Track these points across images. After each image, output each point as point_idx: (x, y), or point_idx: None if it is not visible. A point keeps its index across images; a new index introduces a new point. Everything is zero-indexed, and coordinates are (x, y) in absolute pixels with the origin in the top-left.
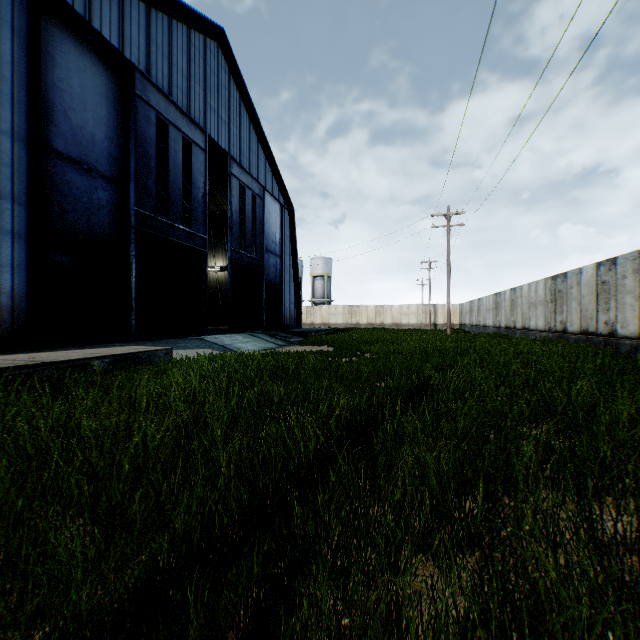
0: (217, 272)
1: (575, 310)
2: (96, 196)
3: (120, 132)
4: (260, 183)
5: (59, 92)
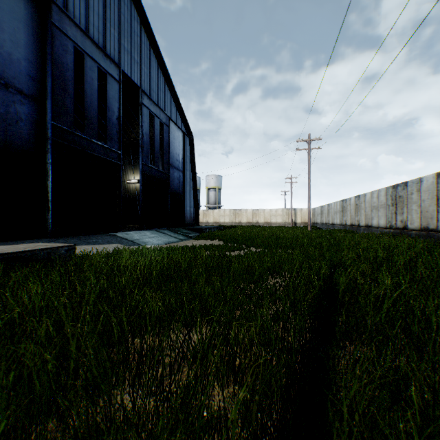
0: (135, 184)
1: (415, 211)
2: (13, 109)
3: (39, 56)
4: (166, 114)
5: None
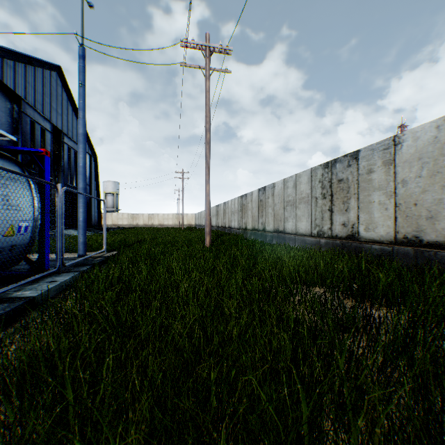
0: None
1: (220, 218)
2: None
3: (11, 128)
4: None
5: None
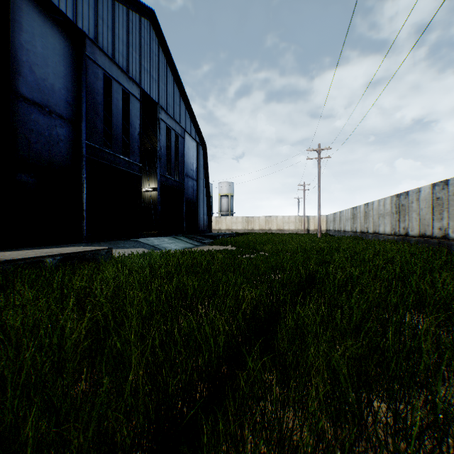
0: (150, 192)
1: (415, 219)
2: (55, 132)
3: (74, 84)
4: (181, 126)
5: (25, 51)
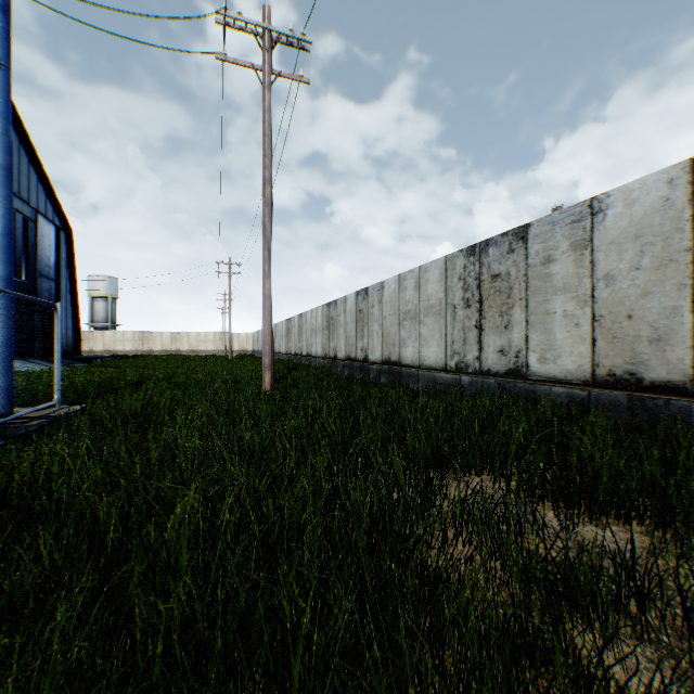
0: None
1: (294, 341)
2: None
3: None
4: (34, 206)
5: None
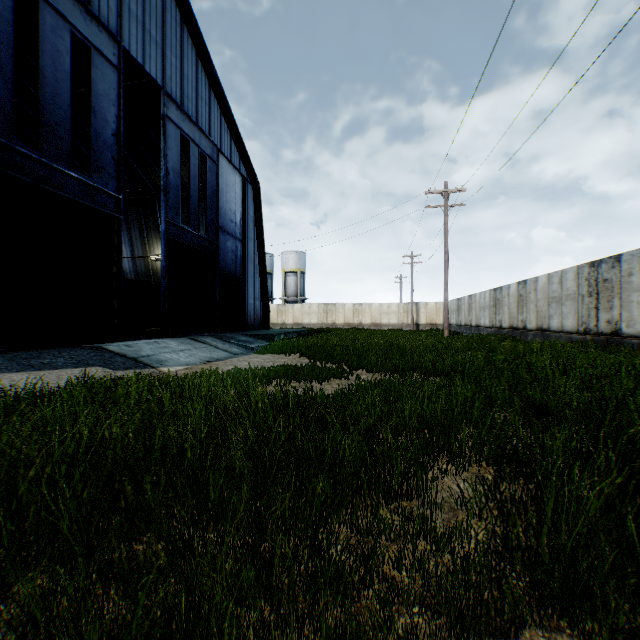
0: None
1: (639, 305)
2: None
3: None
4: (212, 142)
5: None
